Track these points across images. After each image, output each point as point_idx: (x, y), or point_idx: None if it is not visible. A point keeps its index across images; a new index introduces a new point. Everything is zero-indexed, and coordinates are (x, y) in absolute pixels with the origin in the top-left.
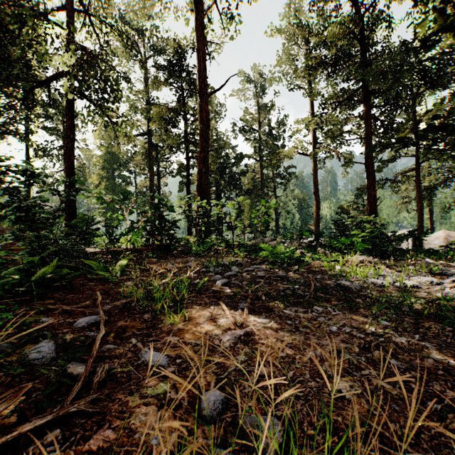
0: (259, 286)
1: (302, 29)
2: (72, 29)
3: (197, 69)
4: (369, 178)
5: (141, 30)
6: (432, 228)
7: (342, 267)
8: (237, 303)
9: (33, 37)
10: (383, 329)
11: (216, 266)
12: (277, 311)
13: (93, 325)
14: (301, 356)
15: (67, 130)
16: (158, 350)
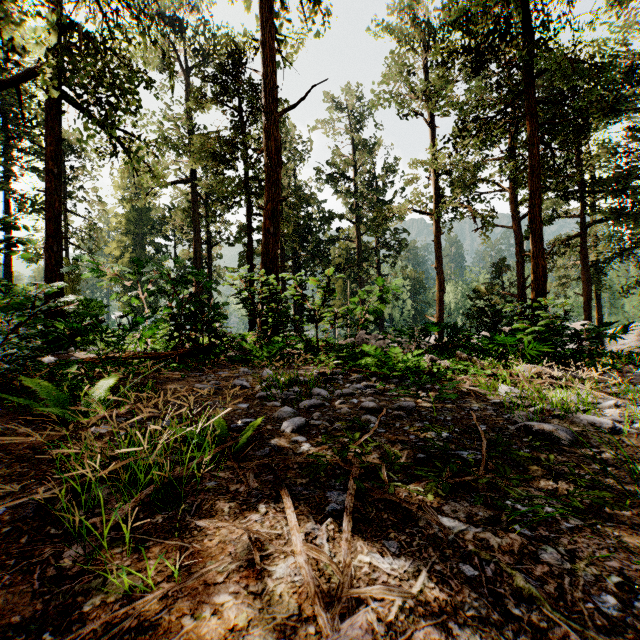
0: (369, 438)
1: (419, 28)
2: None
3: (261, 73)
4: (535, 239)
5: (180, 24)
6: (601, 321)
7: (511, 387)
8: (322, 489)
9: None
10: None
11: (285, 387)
12: (425, 521)
13: None
14: None
15: (47, 160)
16: None
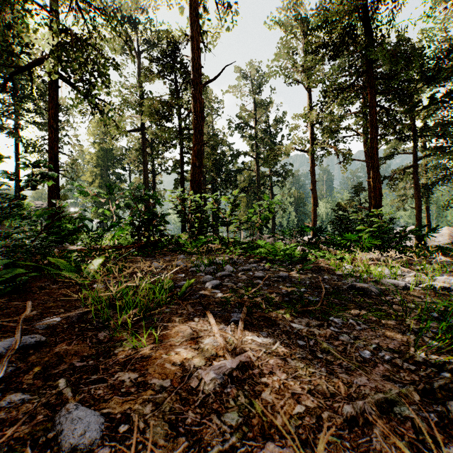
0: (257, 290)
1: (299, 22)
2: (54, 9)
3: (190, 58)
4: (374, 170)
5: (134, 22)
6: (429, 226)
7: (351, 266)
8: (229, 312)
9: (14, 20)
10: (436, 354)
11: (207, 265)
12: (283, 325)
13: (18, 350)
14: (332, 414)
15: (49, 119)
16: (97, 401)
